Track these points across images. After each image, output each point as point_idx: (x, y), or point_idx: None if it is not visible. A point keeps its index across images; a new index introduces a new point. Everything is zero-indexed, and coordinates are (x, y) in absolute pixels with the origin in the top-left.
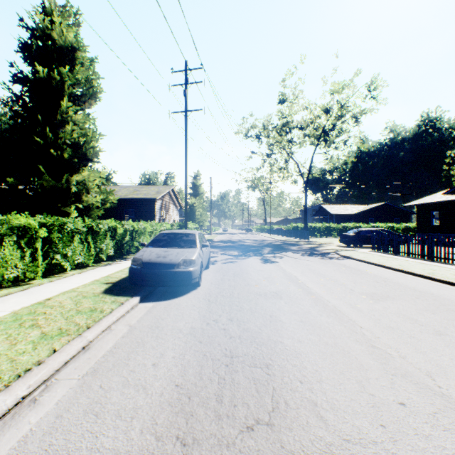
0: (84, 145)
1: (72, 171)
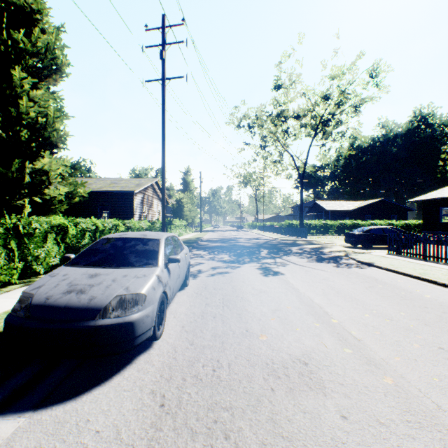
0: (45, 126)
1: (30, 158)
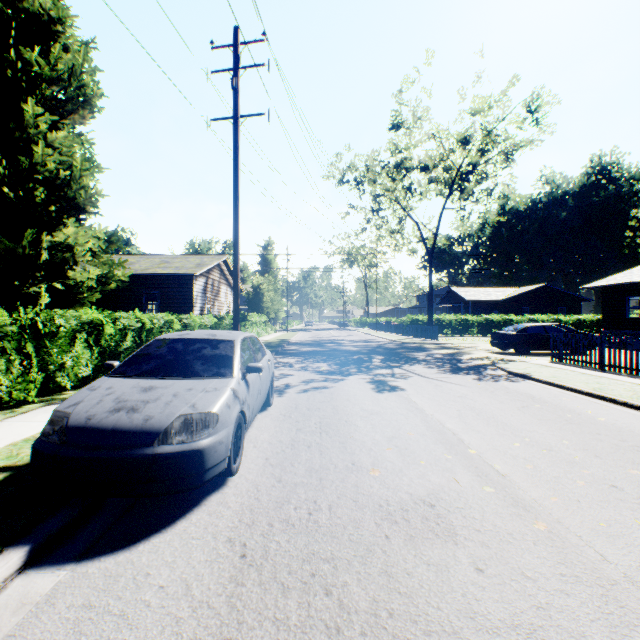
0: (68, 182)
1: (47, 227)
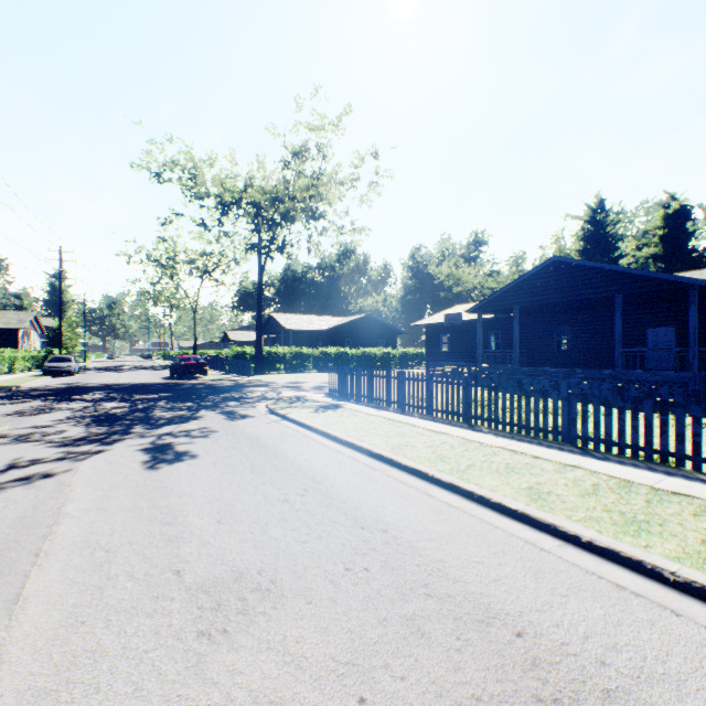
0: None
1: None
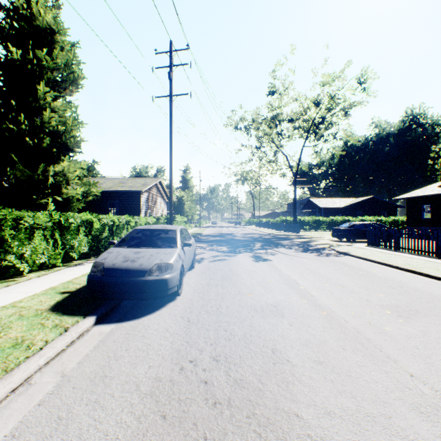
0: (64, 133)
1: (50, 161)
